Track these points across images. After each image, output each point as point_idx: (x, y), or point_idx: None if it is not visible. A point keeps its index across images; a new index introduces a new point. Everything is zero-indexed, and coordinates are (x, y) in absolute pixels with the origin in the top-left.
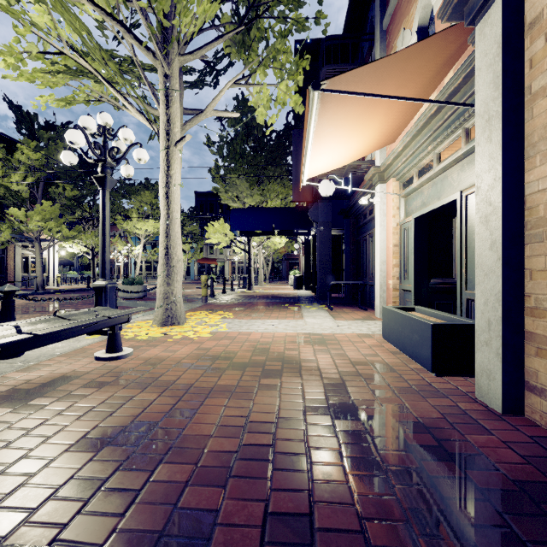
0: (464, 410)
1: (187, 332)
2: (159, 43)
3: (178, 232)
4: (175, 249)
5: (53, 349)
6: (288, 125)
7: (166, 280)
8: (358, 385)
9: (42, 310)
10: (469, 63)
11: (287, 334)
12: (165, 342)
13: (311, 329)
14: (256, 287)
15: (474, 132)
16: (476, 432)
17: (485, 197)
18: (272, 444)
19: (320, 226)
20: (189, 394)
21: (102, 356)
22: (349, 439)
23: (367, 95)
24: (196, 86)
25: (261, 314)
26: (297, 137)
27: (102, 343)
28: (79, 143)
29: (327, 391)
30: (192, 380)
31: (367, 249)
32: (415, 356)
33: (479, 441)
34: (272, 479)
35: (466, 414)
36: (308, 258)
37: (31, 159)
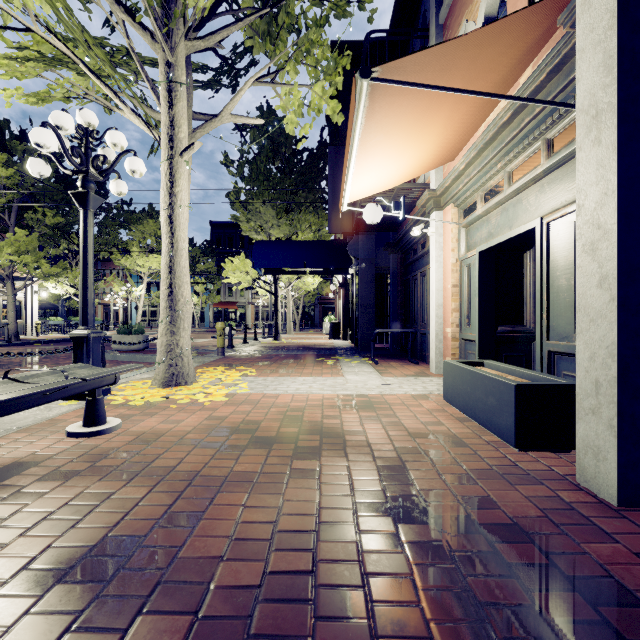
0: (567, 502)
1: (196, 394)
2: (158, 19)
3: (185, 266)
4: (181, 288)
5: (11, 421)
6: (323, 142)
7: (169, 328)
8: (422, 468)
9: (10, 367)
10: (557, 53)
11: (324, 396)
12: (166, 408)
13: (354, 389)
14: (284, 336)
15: (558, 143)
16: (592, 538)
17: (591, 217)
18: (311, 569)
19: (362, 262)
20: (193, 486)
21: (76, 431)
22: (421, 556)
23: (432, 87)
24: (209, 87)
25: (290, 370)
26: (333, 155)
27: (82, 411)
28: (50, 146)
29: (383, 476)
30: (199, 465)
31: (419, 291)
32: (491, 425)
33: (601, 552)
34: (314, 634)
35: (570, 507)
36: (347, 302)
37: (0, 176)
